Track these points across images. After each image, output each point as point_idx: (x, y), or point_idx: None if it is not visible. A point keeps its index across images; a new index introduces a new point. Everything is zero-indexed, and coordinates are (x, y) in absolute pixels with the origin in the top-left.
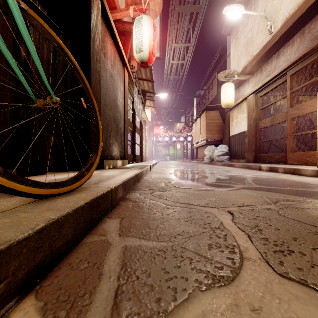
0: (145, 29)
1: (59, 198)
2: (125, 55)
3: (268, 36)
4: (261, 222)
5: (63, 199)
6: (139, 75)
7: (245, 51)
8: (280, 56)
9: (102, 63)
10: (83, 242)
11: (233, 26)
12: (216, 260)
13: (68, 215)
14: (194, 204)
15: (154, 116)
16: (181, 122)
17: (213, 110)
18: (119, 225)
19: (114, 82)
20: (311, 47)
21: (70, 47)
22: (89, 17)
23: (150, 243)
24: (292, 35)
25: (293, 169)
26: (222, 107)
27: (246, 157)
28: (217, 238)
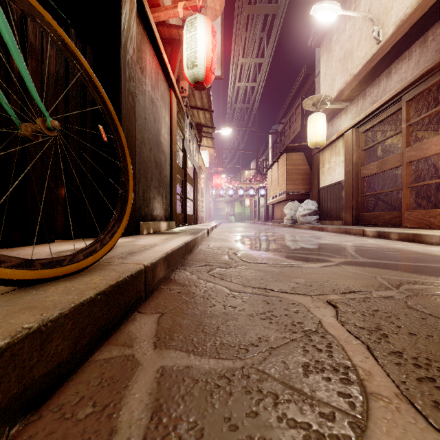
0: (201, 35)
1: (55, 284)
2: (173, 72)
3: (374, 46)
4: (383, 321)
5: (61, 287)
6: (192, 102)
7: (342, 68)
8: (392, 74)
9: (138, 82)
10: (92, 359)
11: (325, 33)
12: (320, 398)
13: (61, 317)
14: (274, 290)
15: (214, 160)
16: (251, 169)
17: (297, 151)
18: (155, 326)
19: (156, 110)
20: (437, 60)
21: (90, 57)
22: (118, 13)
23: (205, 362)
24: (409, 44)
25: (412, 234)
26: (308, 147)
27: (343, 218)
28: (316, 352)
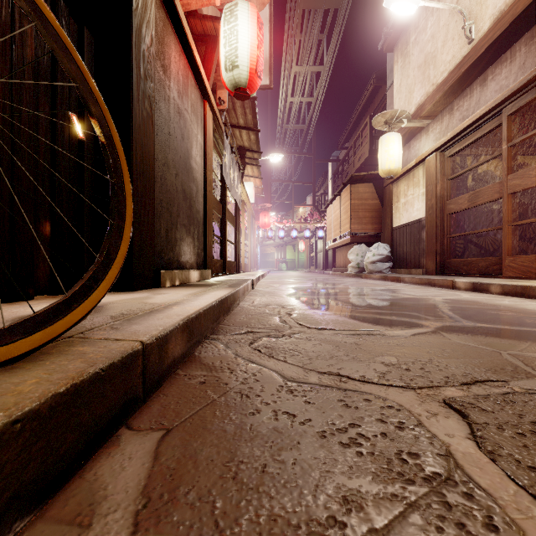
0: (243, 26)
1: None
2: (207, 78)
3: (465, 47)
4: None
5: None
6: (233, 119)
7: (421, 77)
8: (489, 82)
9: (158, 85)
10: None
11: (399, 33)
12: None
13: None
14: (353, 378)
15: (260, 193)
16: (306, 205)
17: (364, 182)
18: (149, 464)
19: (185, 124)
20: None
21: (90, 44)
22: None
23: None
24: (510, 42)
25: (521, 287)
26: (379, 176)
27: (424, 265)
28: None
